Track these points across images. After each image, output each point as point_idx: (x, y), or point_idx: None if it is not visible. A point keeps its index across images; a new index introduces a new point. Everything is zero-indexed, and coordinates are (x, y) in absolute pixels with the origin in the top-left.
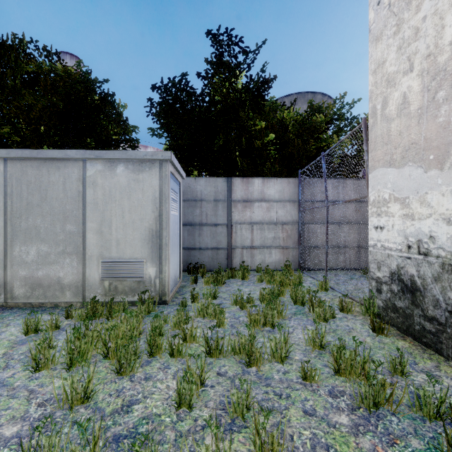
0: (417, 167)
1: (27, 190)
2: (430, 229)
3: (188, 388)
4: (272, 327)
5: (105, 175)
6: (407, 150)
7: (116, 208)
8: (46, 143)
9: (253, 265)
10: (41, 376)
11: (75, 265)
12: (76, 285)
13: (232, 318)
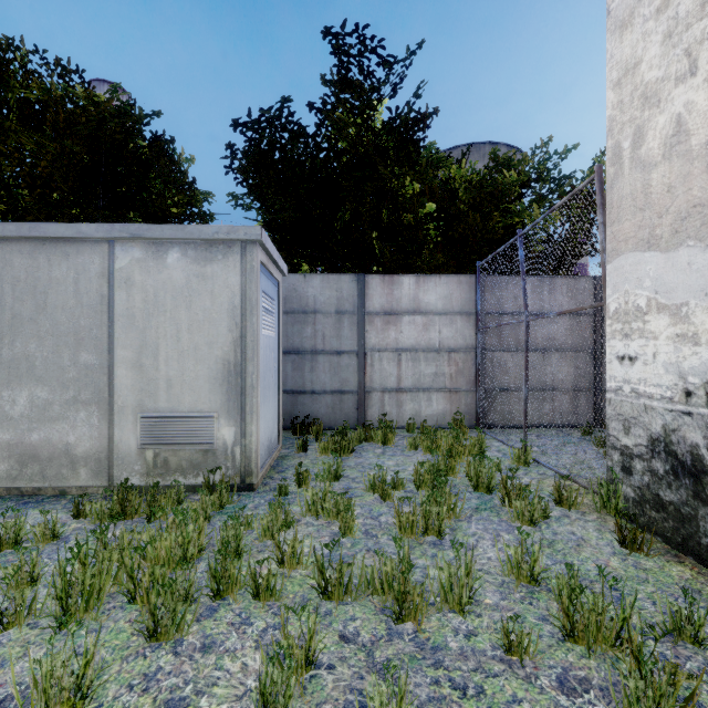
0: (706, 249)
1: (13, 293)
2: None
3: (283, 681)
4: (440, 536)
5: (147, 267)
6: (683, 218)
7: (167, 325)
8: (59, 219)
9: (401, 420)
10: (5, 641)
11: (95, 422)
12: (97, 458)
13: (367, 517)
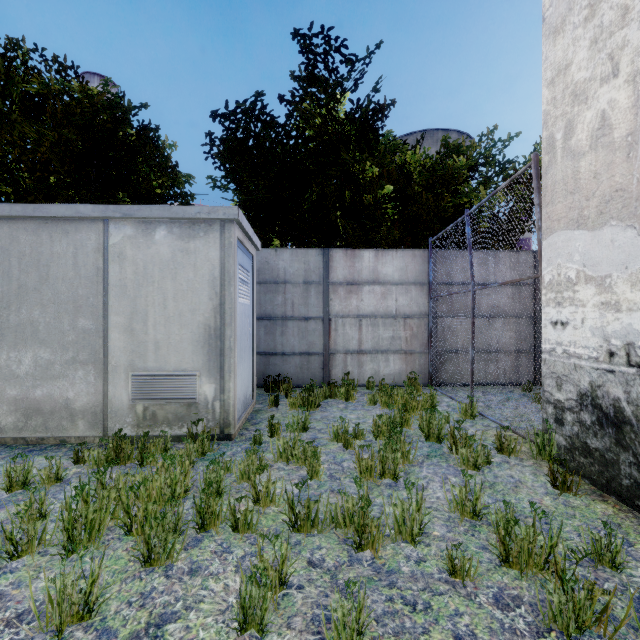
0: (626, 228)
1: (19, 266)
2: None
3: (260, 597)
4: (395, 479)
5: (138, 243)
6: (607, 201)
7: (155, 294)
8: (57, 199)
9: (362, 379)
10: (20, 566)
11: (91, 380)
12: (93, 411)
13: (332, 463)
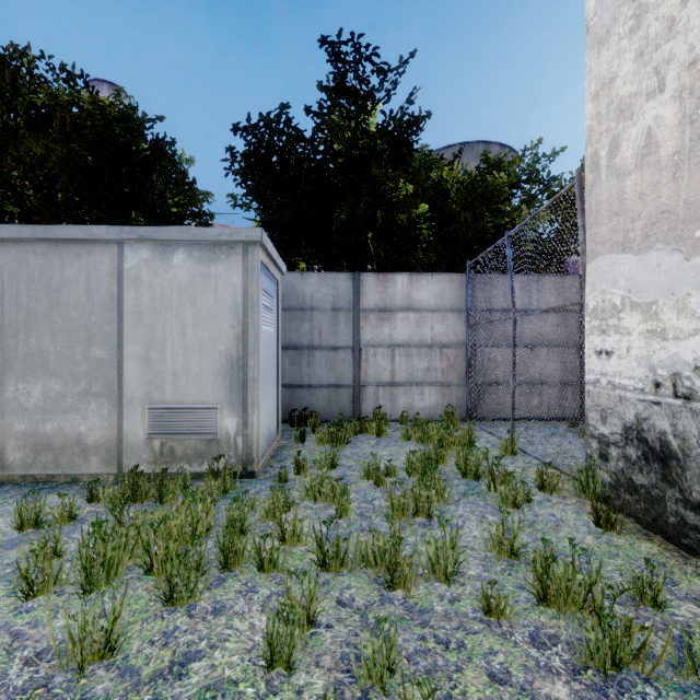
0: (672, 252)
1: (28, 291)
2: (695, 356)
3: (287, 634)
4: (429, 517)
5: (155, 267)
6: (653, 223)
7: (173, 321)
8: (65, 219)
9: (395, 413)
10: (36, 606)
11: (105, 413)
12: (107, 447)
13: (362, 501)
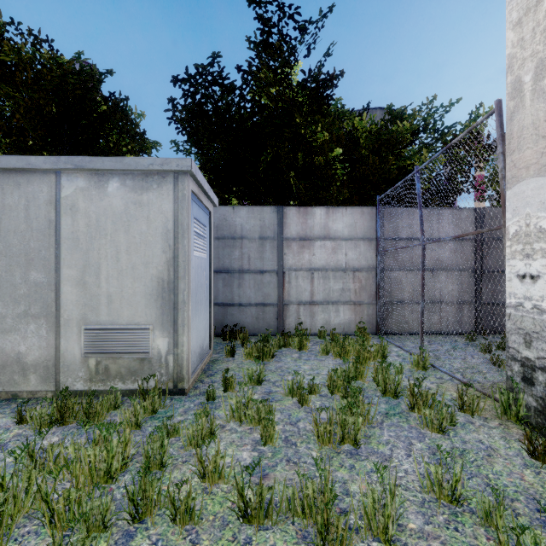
0: None
1: None
2: None
3: None
4: (356, 445)
5: (90, 195)
6: None
7: (107, 246)
8: None
9: (314, 328)
10: None
11: (43, 334)
12: (45, 365)
13: (287, 423)
